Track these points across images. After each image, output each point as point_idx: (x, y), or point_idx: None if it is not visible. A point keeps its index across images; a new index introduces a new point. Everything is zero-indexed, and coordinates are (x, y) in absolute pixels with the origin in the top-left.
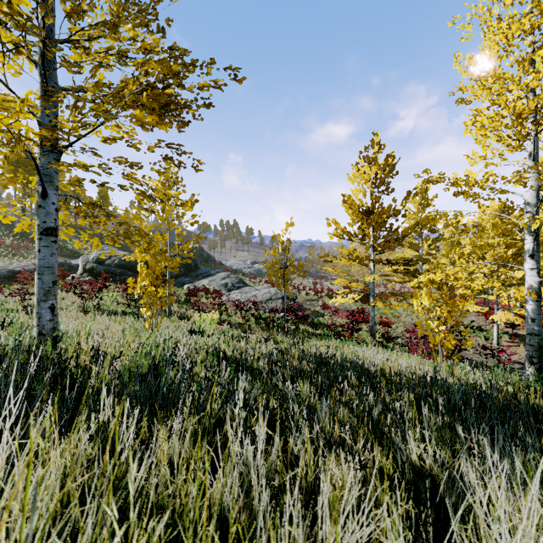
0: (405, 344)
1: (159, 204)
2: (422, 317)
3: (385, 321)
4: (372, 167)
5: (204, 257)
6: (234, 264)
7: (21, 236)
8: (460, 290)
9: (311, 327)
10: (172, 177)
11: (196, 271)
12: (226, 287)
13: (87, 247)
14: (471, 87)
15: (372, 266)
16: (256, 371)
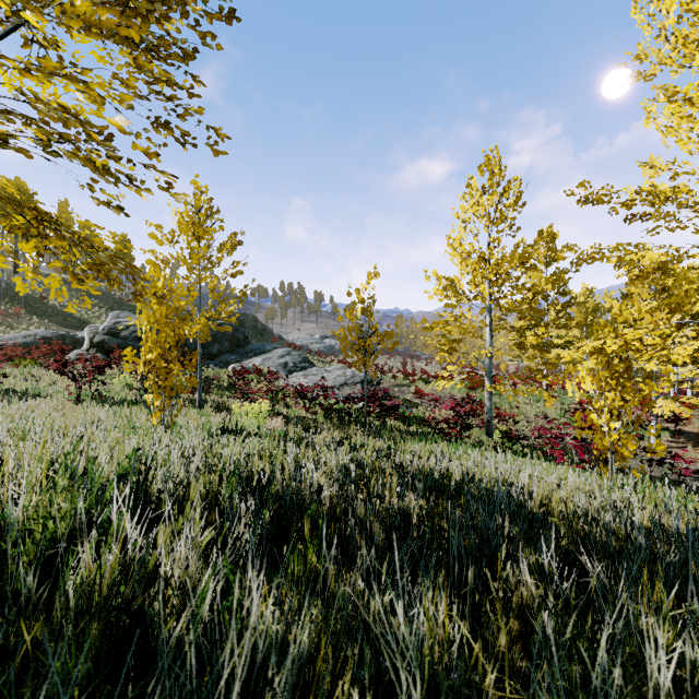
0: (533, 446)
1: (187, 248)
2: (550, 408)
3: (503, 414)
4: (489, 196)
5: (259, 329)
6: (298, 338)
7: (11, 300)
8: (651, 364)
9: (402, 421)
10: (205, 209)
11: (245, 346)
12: (286, 367)
13: (101, 315)
14: (655, 52)
15: (488, 337)
16: (315, 515)
